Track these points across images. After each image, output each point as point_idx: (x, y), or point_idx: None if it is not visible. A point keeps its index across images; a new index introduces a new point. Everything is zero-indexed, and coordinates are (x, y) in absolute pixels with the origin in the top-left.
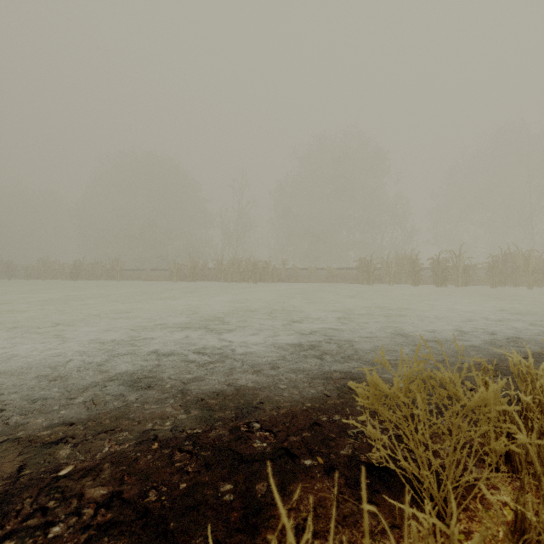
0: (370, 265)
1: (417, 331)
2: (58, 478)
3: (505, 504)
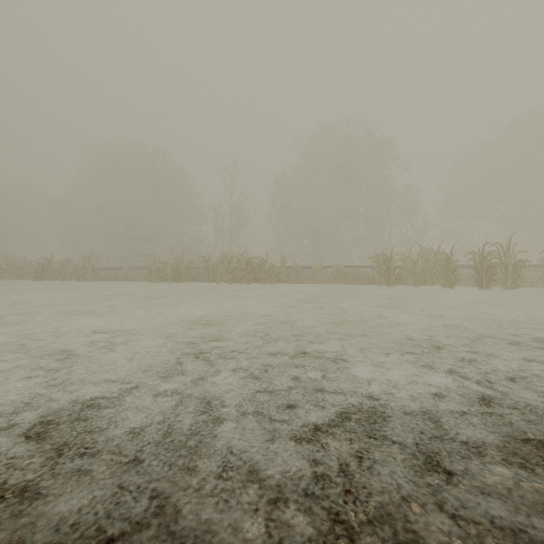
0: (390, 262)
1: None
2: None
3: None
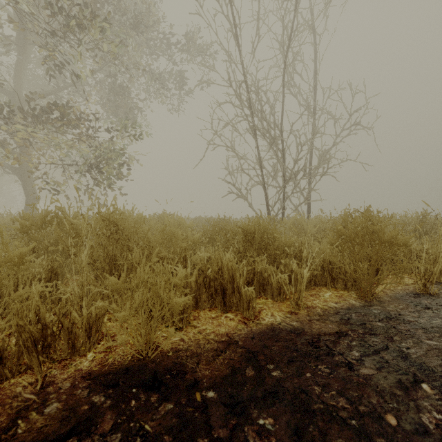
0: None
1: None
2: (418, 381)
3: (93, 360)
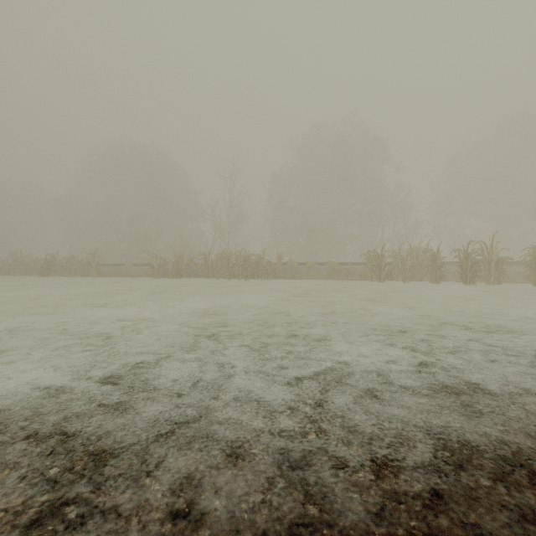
0: (380, 259)
1: None
2: None
3: None
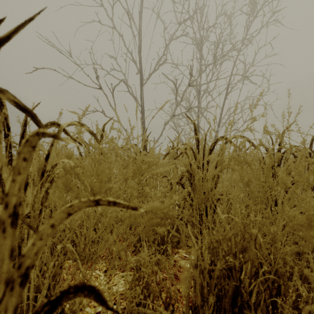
0: None
1: None
2: None
3: None
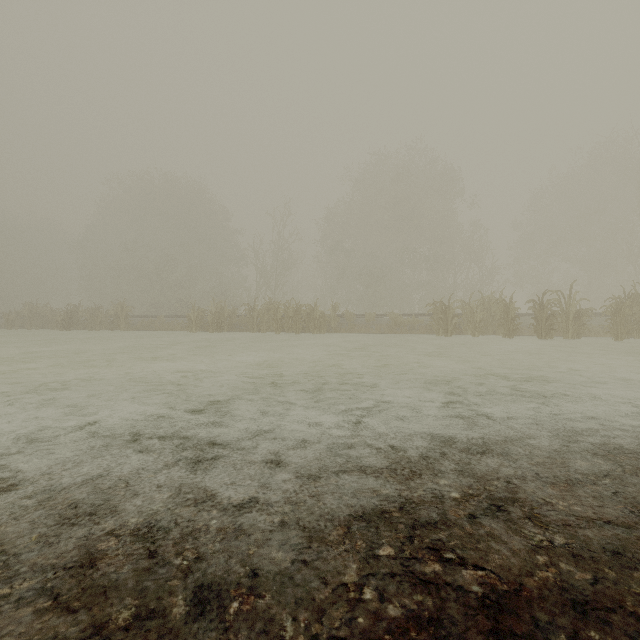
0: (447, 310)
1: (634, 441)
2: None
3: None
